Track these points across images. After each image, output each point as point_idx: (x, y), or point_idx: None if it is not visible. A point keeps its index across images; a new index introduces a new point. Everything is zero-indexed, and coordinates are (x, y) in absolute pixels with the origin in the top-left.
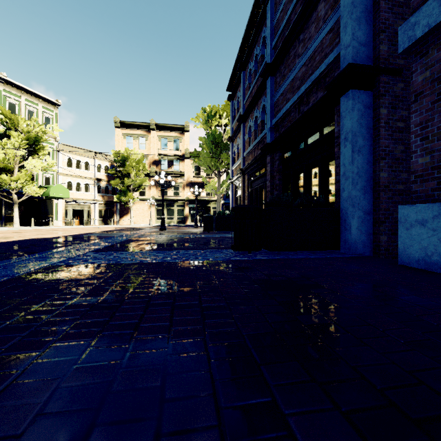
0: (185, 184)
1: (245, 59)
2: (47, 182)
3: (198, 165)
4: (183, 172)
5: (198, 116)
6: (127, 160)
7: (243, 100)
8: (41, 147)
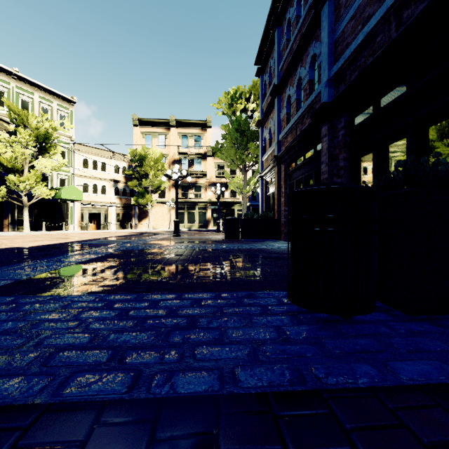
0: (206, 185)
1: (282, 8)
2: (62, 184)
3: (221, 163)
4: (205, 172)
5: (220, 100)
6: (144, 160)
7: (278, 65)
8: (52, 145)
